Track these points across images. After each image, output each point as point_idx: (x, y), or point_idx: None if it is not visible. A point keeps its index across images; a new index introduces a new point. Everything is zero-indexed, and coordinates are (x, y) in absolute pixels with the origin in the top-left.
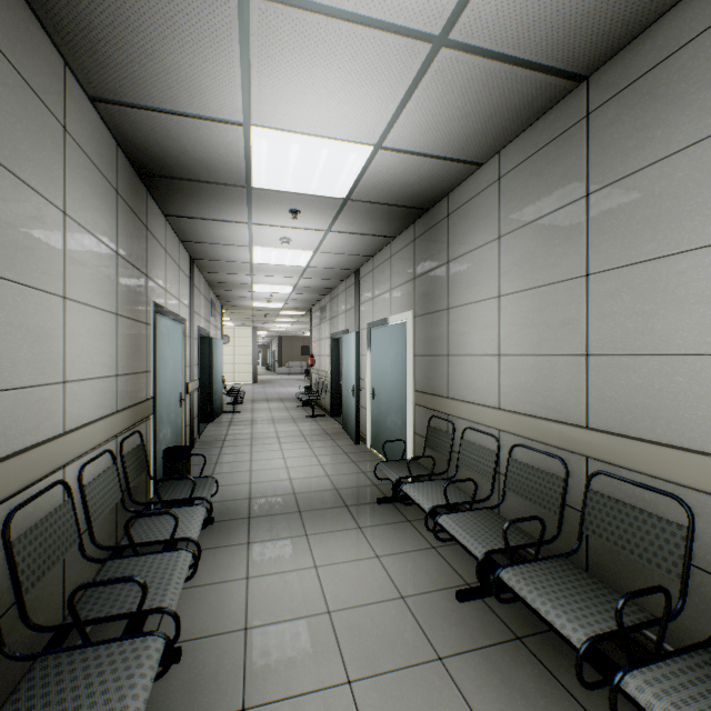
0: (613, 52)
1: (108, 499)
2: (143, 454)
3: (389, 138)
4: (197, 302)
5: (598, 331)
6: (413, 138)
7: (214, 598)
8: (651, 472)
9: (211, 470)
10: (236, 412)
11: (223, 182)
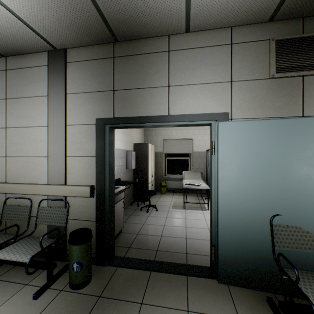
0: (13, 54)
1: None
2: None
3: None
4: None
5: (10, 148)
6: None
7: None
8: (23, 193)
9: None
10: None
11: None
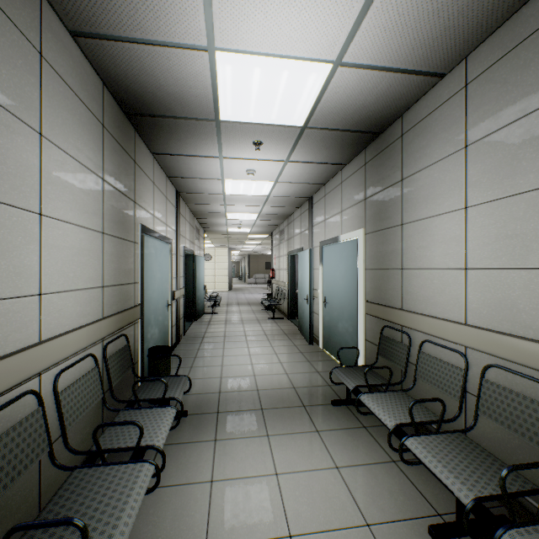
0: None
1: (87, 401)
2: (128, 355)
3: (349, 50)
4: (182, 227)
5: None
6: (375, 48)
7: (179, 503)
8: None
9: (190, 363)
10: (214, 313)
11: (195, 117)
